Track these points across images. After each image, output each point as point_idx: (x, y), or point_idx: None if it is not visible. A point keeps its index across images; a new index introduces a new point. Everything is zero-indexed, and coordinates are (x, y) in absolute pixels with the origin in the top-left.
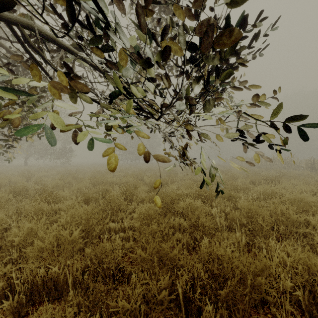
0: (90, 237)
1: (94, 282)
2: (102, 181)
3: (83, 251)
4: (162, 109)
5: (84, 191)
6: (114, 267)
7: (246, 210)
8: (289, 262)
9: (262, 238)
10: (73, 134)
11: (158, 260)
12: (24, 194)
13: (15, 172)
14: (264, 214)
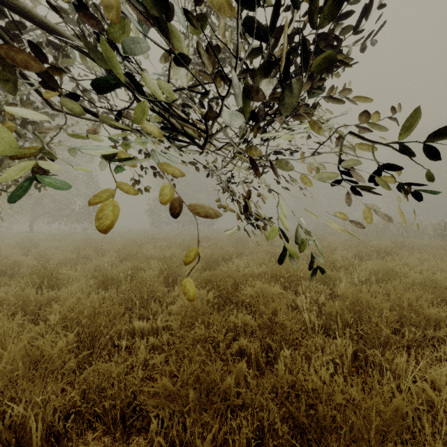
0: (97, 345)
1: (93, 429)
2: (135, 255)
3: (85, 368)
4: (207, 124)
5: (105, 269)
6: (125, 403)
7: (352, 300)
8: (443, 408)
9: (379, 346)
10: (35, 165)
11: (199, 396)
12: (12, 273)
13: (12, 242)
14: (381, 307)
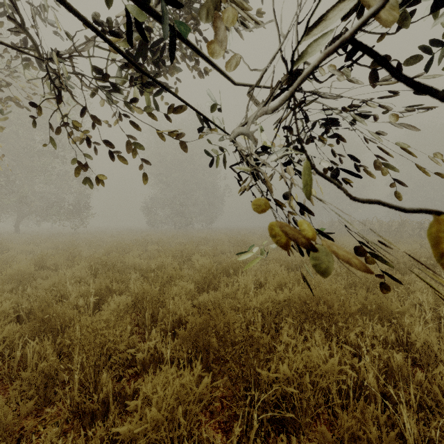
0: None
1: None
2: (113, 265)
3: None
4: None
5: (64, 289)
6: None
7: None
8: None
9: None
10: None
11: None
12: None
13: None
14: None
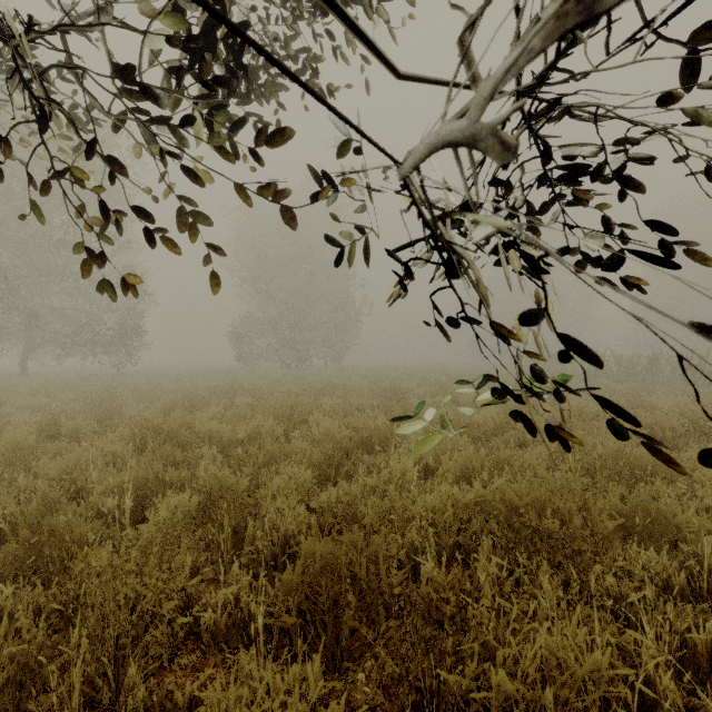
0: None
1: None
2: (174, 433)
3: None
4: None
5: (82, 479)
6: None
7: None
8: None
9: None
10: None
11: None
12: None
13: None
14: None
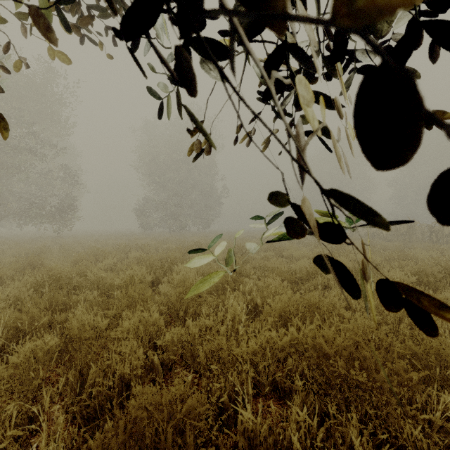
0: None
1: None
2: (69, 280)
3: None
4: None
5: None
6: None
7: None
8: None
9: None
10: None
11: None
12: None
13: None
14: None
